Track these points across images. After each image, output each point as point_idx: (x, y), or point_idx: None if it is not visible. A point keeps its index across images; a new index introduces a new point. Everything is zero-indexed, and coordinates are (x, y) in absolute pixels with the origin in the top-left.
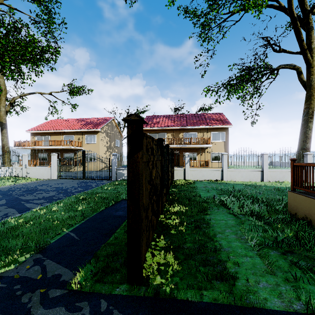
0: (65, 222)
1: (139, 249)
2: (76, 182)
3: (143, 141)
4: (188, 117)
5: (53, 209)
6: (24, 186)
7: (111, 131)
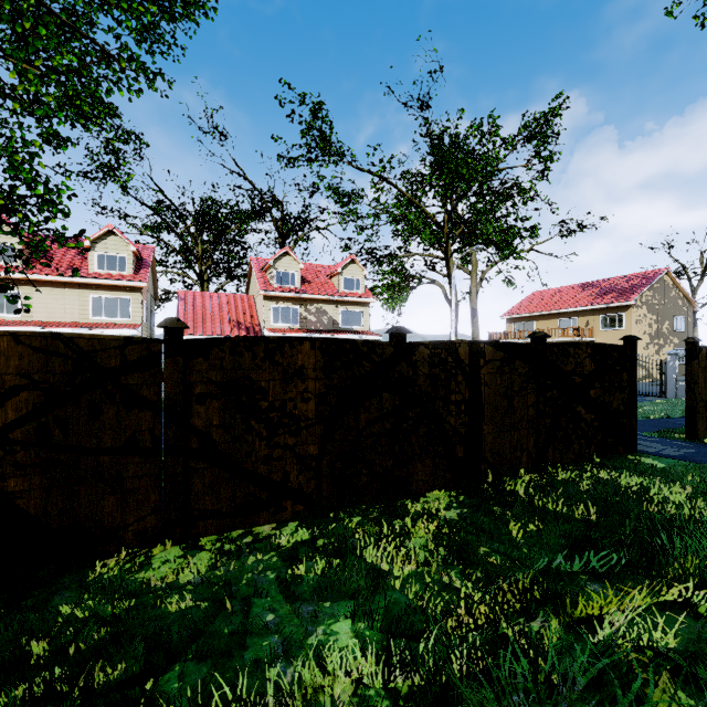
0: None
1: (694, 419)
2: None
3: (702, 352)
4: None
5: None
6: None
7: (660, 300)
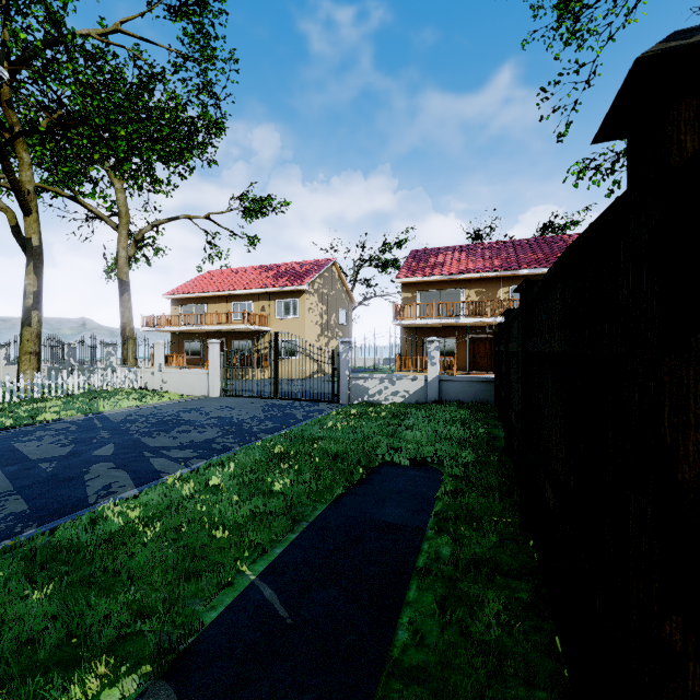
0: (244, 535)
1: None
2: (259, 405)
3: None
4: (520, 247)
5: (213, 484)
6: (156, 412)
7: (330, 290)
